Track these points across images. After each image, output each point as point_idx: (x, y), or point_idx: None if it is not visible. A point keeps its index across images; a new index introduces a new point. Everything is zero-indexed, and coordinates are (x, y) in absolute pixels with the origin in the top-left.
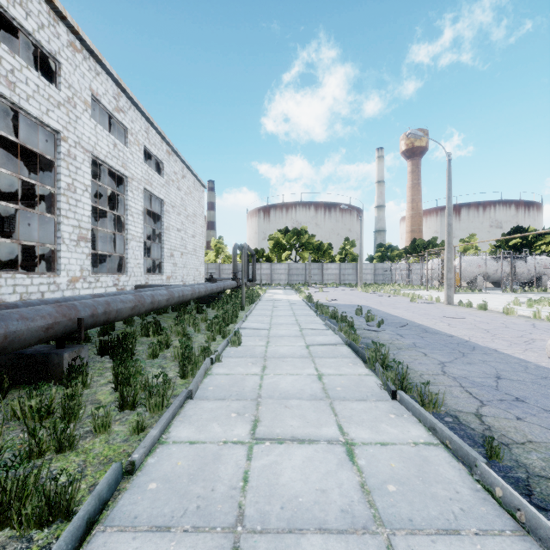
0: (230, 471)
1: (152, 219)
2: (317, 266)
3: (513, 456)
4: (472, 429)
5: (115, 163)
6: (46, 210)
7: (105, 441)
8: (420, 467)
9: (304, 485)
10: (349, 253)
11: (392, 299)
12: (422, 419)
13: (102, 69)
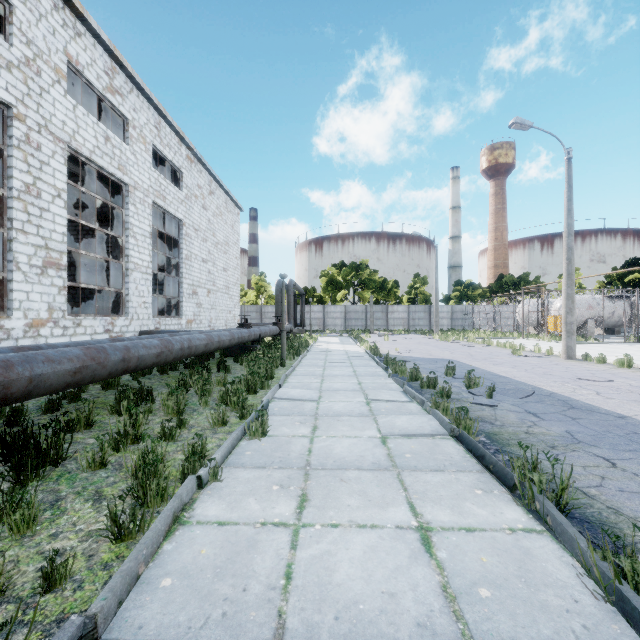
0: None
1: (168, 246)
2: (380, 309)
3: None
4: None
5: (107, 163)
6: None
7: None
8: None
9: None
10: (419, 293)
11: (484, 350)
12: None
13: (86, 29)
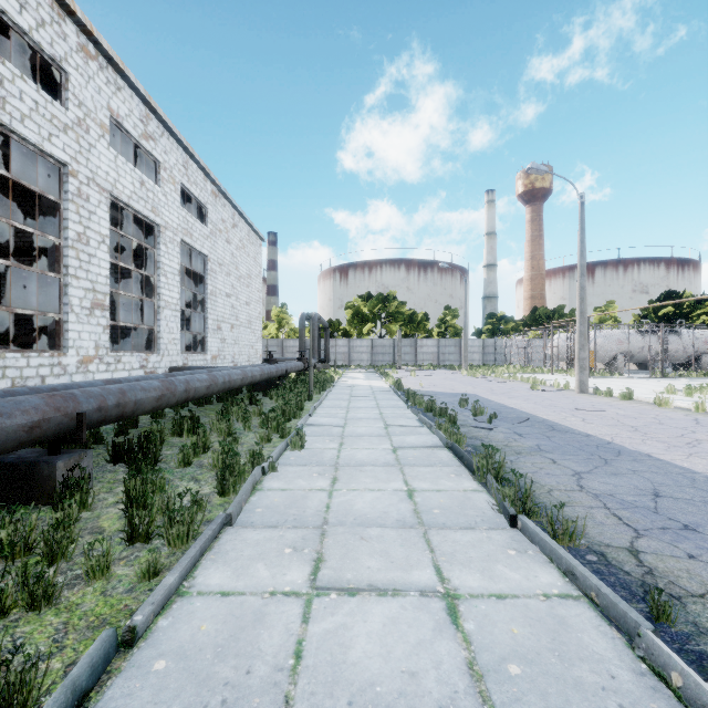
0: (277, 640)
1: (193, 281)
2: (409, 343)
3: (690, 617)
4: (626, 573)
5: (142, 207)
6: (50, 269)
7: (100, 591)
8: (555, 635)
9: (384, 665)
10: (450, 326)
11: (506, 385)
12: (554, 558)
13: (125, 82)
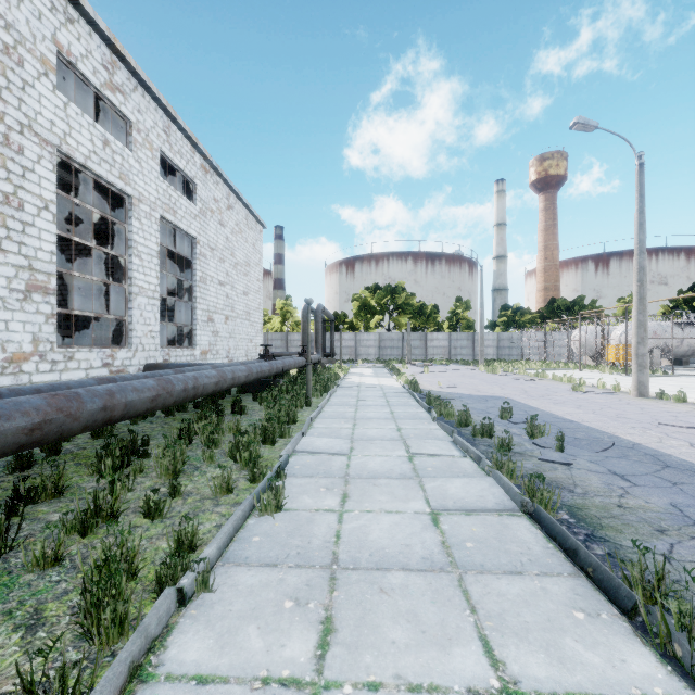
0: None
1: (180, 267)
2: (418, 336)
3: None
4: None
5: (106, 171)
6: None
7: None
8: None
9: None
10: (462, 319)
11: (539, 385)
12: None
13: (80, 14)
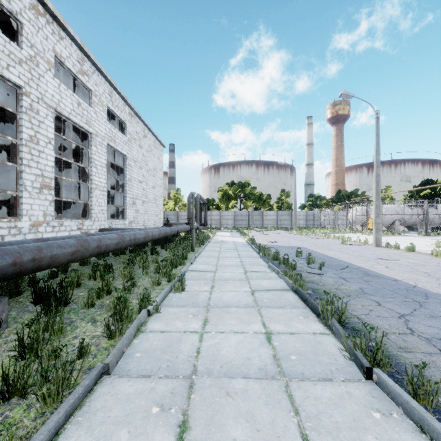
0: None
1: (117, 172)
2: (258, 213)
3: None
4: None
5: (79, 120)
6: (12, 161)
7: None
8: None
9: None
10: (285, 202)
11: (324, 241)
12: (427, 430)
13: (66, 34)
